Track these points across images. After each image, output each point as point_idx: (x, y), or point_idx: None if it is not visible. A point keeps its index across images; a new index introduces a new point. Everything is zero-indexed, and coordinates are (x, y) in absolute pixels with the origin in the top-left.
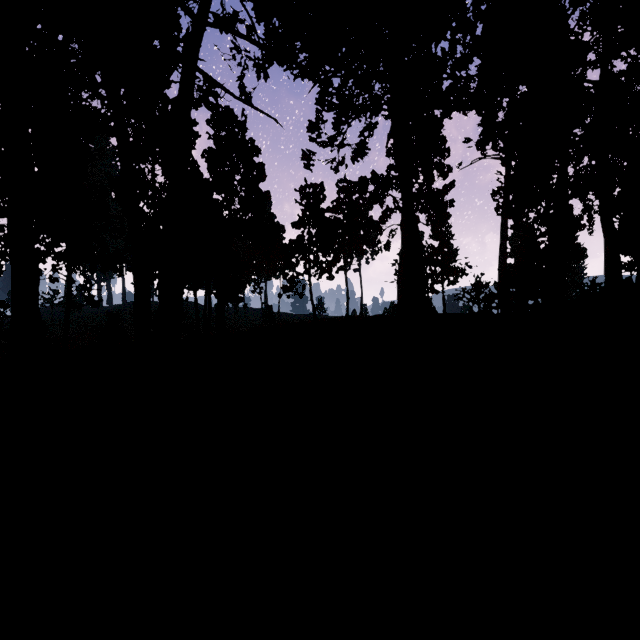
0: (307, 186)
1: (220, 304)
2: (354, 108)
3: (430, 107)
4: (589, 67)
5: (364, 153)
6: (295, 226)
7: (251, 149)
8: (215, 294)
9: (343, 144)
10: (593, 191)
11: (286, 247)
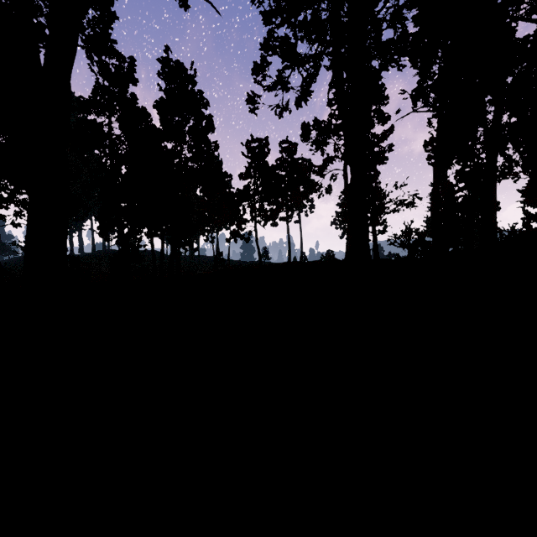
0: (253, 140)
1: (171, 246)
2: (297, 55)
3: (370, 56)
4: (531, 6)
5: (308, 95)
6: (242, 177)
7: (200, 100)
8: (169, 239)
9: (287, 88)
10: (513, 146)
11: (233, 195)
